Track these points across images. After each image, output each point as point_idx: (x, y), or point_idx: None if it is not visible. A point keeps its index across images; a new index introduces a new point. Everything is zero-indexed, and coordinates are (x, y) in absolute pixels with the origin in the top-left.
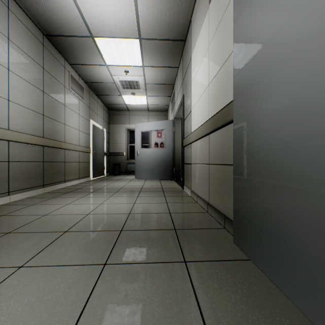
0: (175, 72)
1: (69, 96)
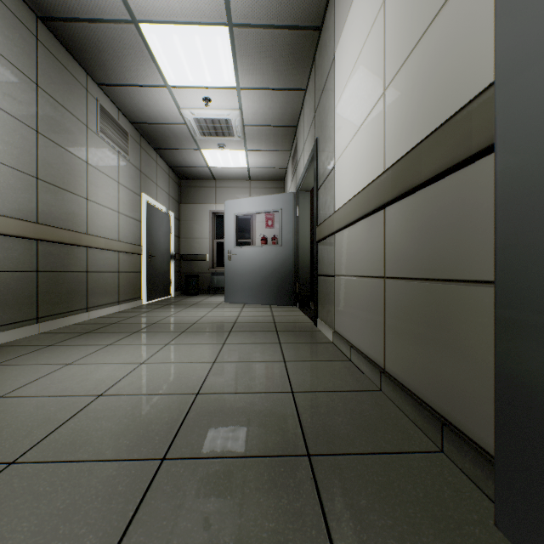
0: (299, 100)
1: (96, 145)
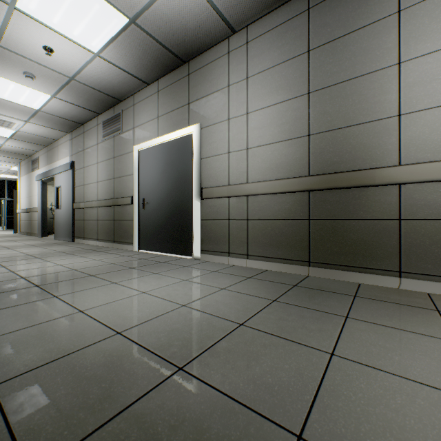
0: None
1: (430, 16)
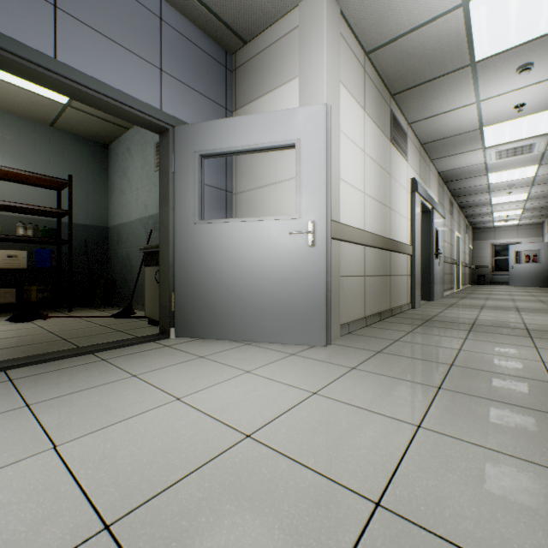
0: None
1: (465, 237)
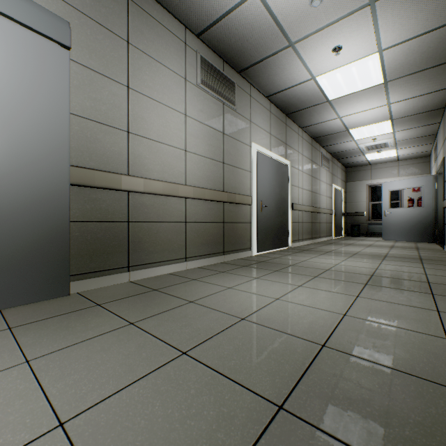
0: (435, 126)
1: (321, 171)
